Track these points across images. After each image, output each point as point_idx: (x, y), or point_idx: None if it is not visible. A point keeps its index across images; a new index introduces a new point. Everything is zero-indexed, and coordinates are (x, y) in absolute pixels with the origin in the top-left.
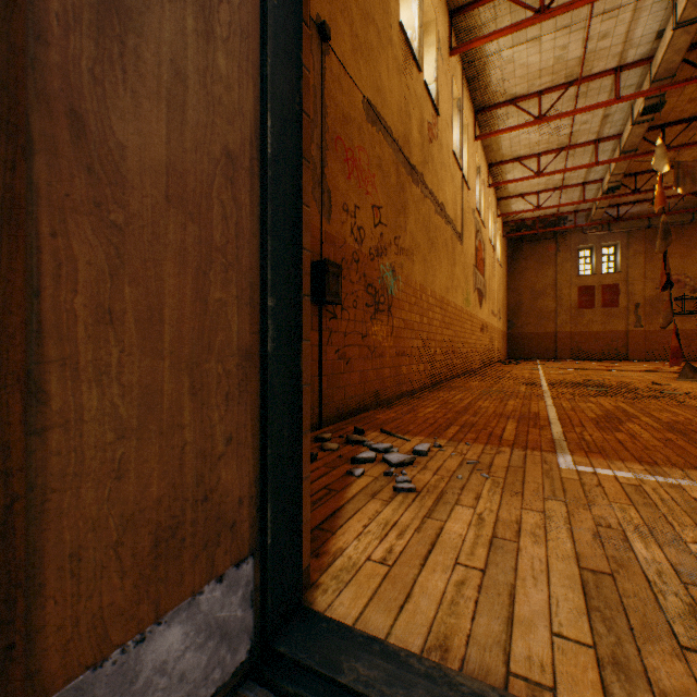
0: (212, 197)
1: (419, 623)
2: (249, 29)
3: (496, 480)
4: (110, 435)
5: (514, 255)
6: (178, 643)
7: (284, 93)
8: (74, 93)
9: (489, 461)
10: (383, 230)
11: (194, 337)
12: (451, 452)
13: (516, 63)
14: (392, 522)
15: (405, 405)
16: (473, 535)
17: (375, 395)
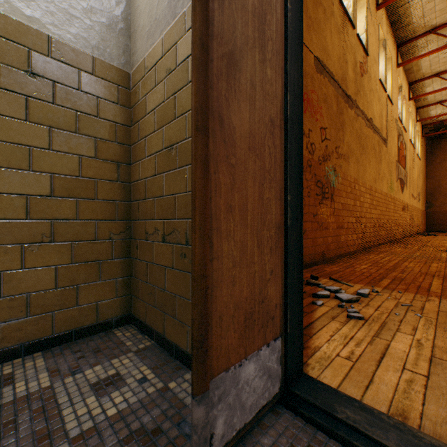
0: (265, 144)
1: (382, 398)
2: (279, 50)
3: (428, 319)
4: (230, 264)
5: (432, 150)
6: (252, 371)
7: (294, 78)
8: (220, 107)
9: (420, 305)
10: (327, 143)
11: (258, 217)
12: (386, 296)
13: (436, 0)
14: (349, 336)
15: (344, 262)
16: (414, 353)
17: (321, 255)
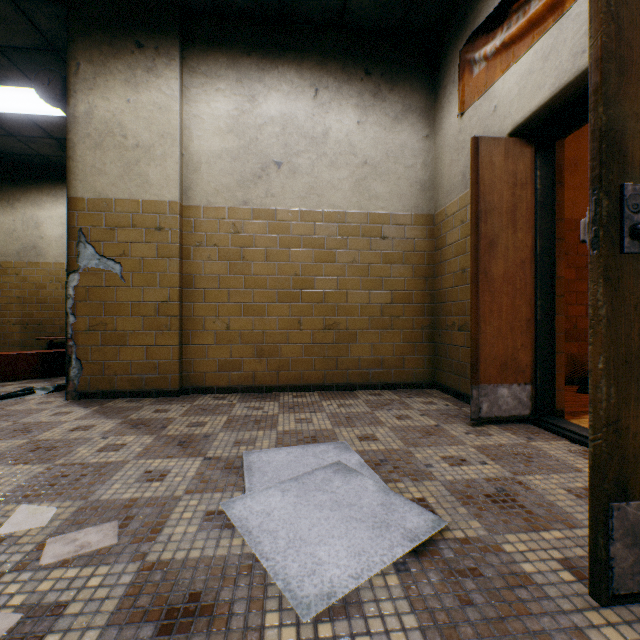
0: (516, 276)
1: None
2: (529, 218)
3: None
4: (491, 337)
5: None
6: (505, 393)
7: (545, 228)
8: (484, 268)
9: None
10: None
11: (510, 315)
12: None
13: None
14: None
15: None
16: None
17: None
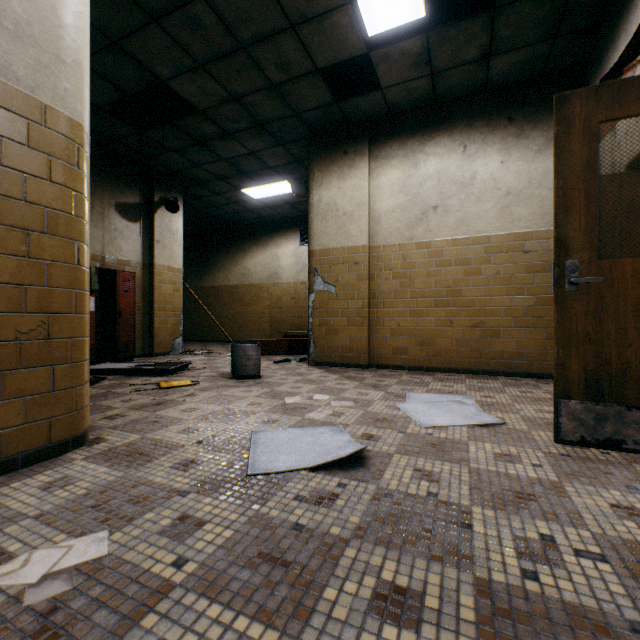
0: None
1: None
2: None
3: None
4: None
5: None
6: None
7: None
8: None
9: None
10: None
11: None
12: None
13: None
14: None
15: None
16: None
17: None
